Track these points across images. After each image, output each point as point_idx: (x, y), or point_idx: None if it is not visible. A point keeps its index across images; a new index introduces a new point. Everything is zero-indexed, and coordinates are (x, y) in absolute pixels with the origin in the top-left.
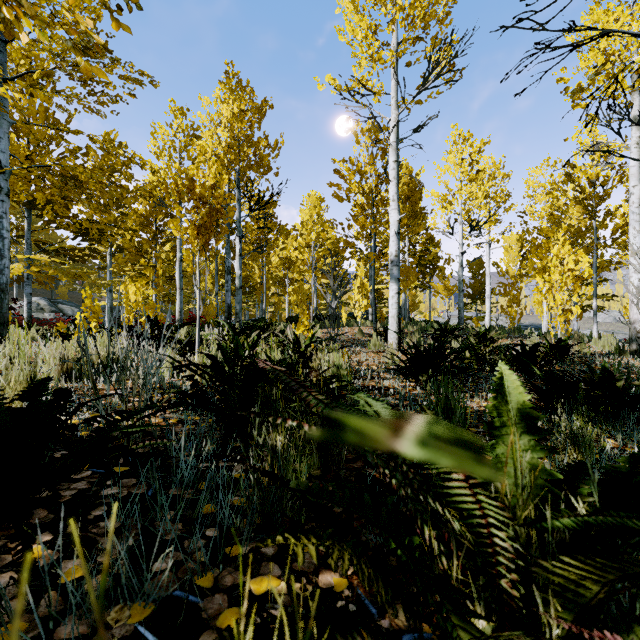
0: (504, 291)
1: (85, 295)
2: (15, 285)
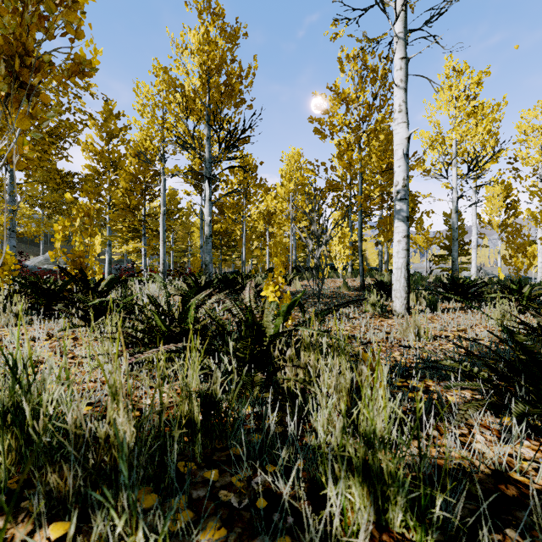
0: (507, 239)
1: None
2: (41, 242)
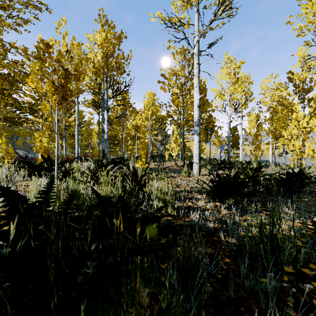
0: (252, 142)
1: (1, 141)
2: None
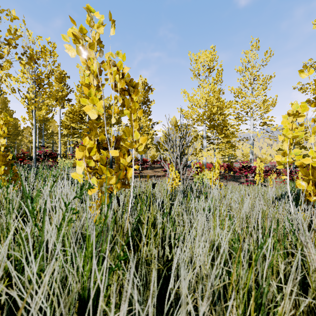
0: None
1: None
2: None
